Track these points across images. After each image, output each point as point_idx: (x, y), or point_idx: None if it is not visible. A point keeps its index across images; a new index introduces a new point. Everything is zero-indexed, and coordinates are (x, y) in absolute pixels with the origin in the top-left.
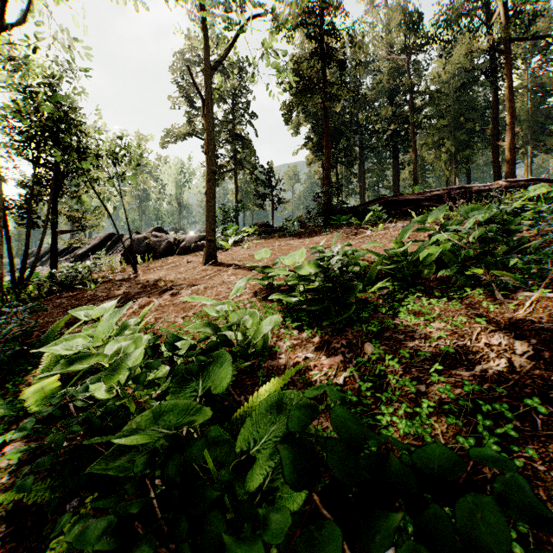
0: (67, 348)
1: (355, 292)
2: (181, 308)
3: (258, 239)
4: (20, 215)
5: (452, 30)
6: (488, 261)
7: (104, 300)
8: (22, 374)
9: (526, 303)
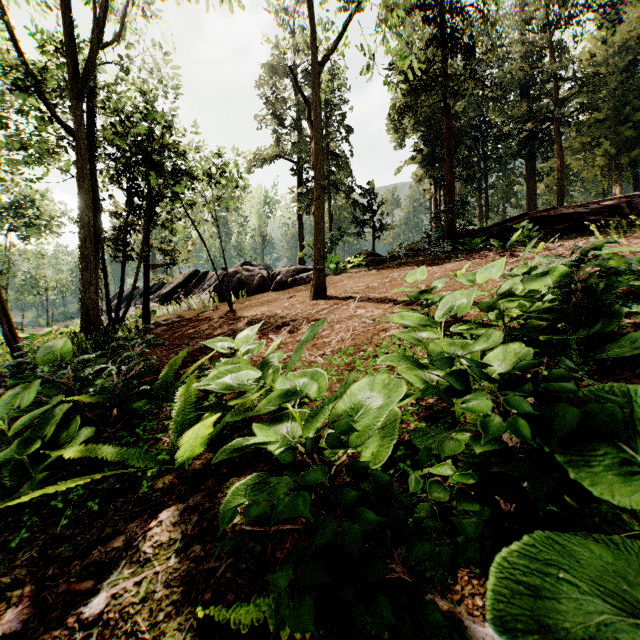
0: (238, 383)
1: (615, 316)
2: (311, 345)
3: (366, 271)
4: (115, 248)
5: None
6: None
7: (209, 338)
8: (150, 418)
9: None
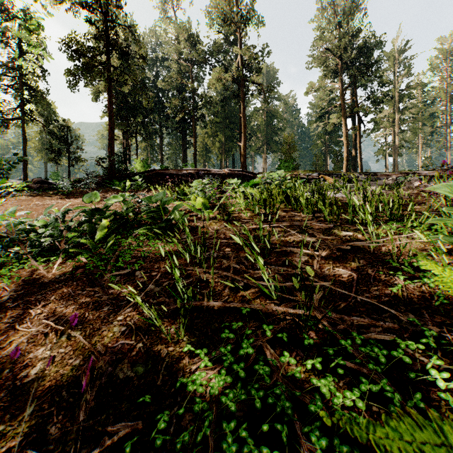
0: None
1: None
2: None
3: (26, 196)
4: None
5: (215, 59)
6: (4, 244)
7: None
8: None
9: (55, 266)
